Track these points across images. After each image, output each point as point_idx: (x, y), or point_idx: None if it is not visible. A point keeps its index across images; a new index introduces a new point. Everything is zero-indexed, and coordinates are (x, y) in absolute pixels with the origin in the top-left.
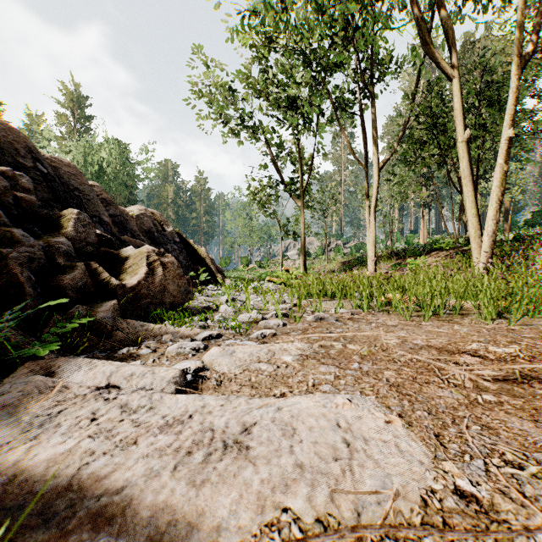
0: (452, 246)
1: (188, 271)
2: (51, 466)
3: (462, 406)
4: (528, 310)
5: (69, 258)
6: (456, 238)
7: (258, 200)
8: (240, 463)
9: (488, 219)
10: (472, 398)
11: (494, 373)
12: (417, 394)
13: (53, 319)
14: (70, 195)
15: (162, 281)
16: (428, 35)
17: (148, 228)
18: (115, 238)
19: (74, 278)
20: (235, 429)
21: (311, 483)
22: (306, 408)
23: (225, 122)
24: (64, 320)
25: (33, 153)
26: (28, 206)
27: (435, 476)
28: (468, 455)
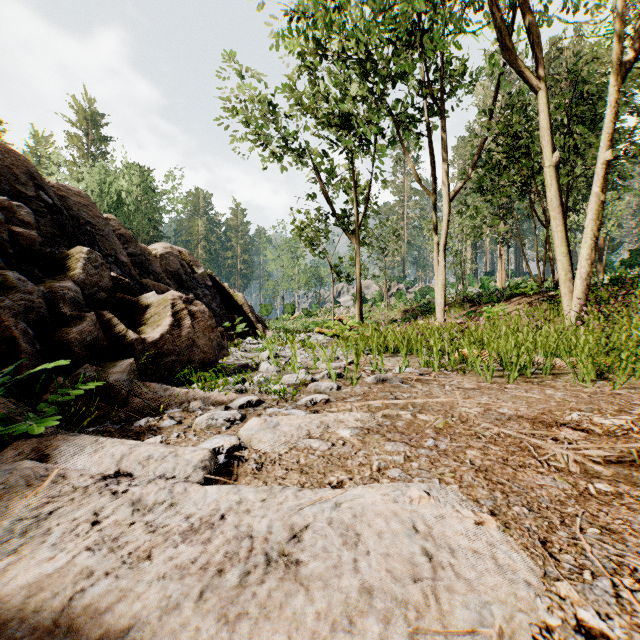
0: (536, 291)
1: (222, 321)
2: (33, 594)
3: (571, 499)
4: (633, 369)
5: (76, 307)
6: (541, 281)
7: (306, 236)
8: (287, 587)
9: (581, 259)
10: (581, 488)
11: (606, 454)
12: (512, 482)
13: (55, 383)
14: (81, 230)
15: (190, 334)
16: (508, 39)
17: (175, 269)
18: (135, 282)
19: (82, 331)
20: (280, 536)
21: (383, 616)
22: (372, 504)
23: (266, 144)
24: (69, 384)
25: (36, 180)
26: (27, 243)
27: (549, 604)
28: (588, 571)
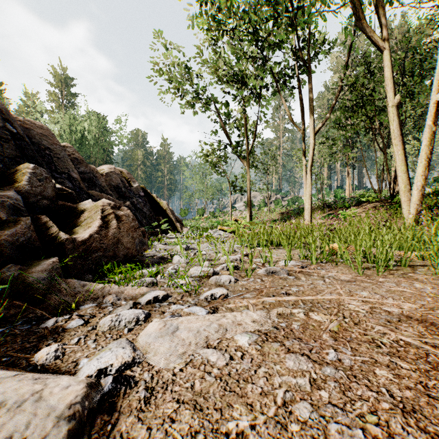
0: (377, 199)
1: (151, 221)
2: None
3: None
4: None
5: (15, 212)
6: (380, 192)
7: (211, 160)
8: None
9: (417, 175)
10: None
11: None
12: None
13: None
14: (41, 153)
15: (115, 234)
16: (361, 12)
17: (116, 184)
18: (83, 192)
19: (16, 233)
20: None
21: None
22: None
23: (184, 95)
24: None
25: (3, 114)
26: None
27: None
28: None
